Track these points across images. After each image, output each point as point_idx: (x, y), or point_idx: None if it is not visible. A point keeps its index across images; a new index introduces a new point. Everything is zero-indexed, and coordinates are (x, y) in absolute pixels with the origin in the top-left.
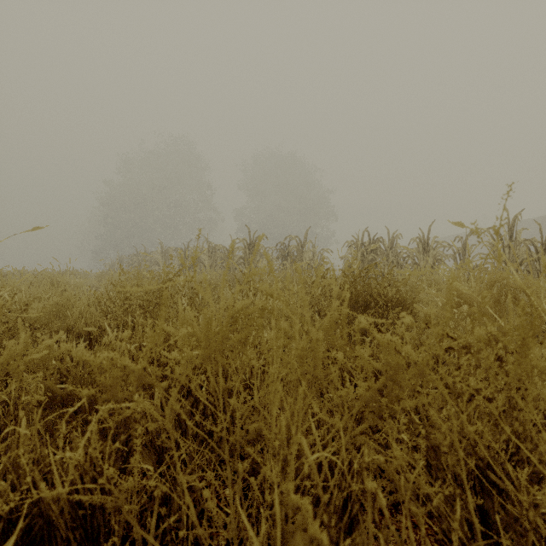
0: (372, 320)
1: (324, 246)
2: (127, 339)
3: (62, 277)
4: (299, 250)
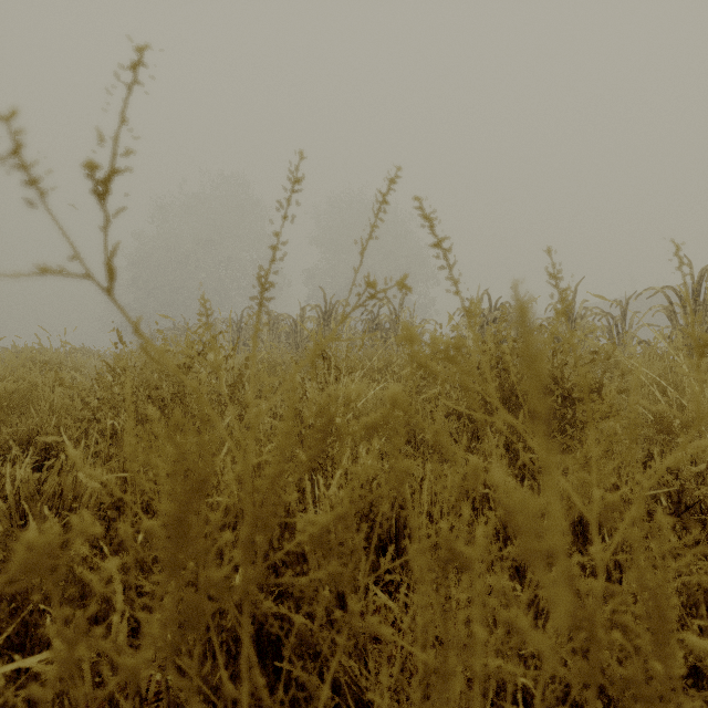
0: (702, 442)
1: (422, 318)
2: (103, 460)
3: (53, 355)
4: (393, 320)
